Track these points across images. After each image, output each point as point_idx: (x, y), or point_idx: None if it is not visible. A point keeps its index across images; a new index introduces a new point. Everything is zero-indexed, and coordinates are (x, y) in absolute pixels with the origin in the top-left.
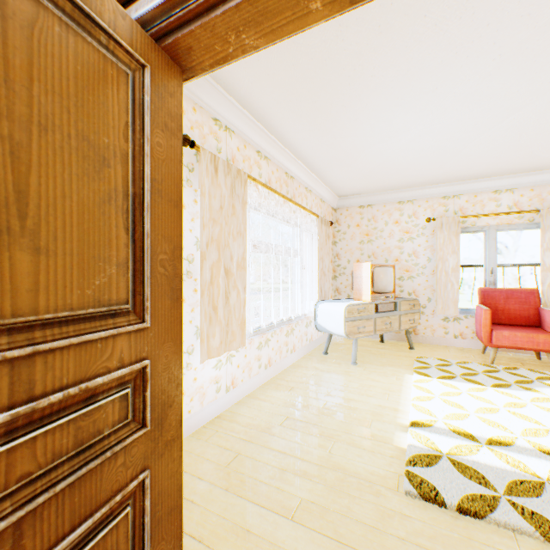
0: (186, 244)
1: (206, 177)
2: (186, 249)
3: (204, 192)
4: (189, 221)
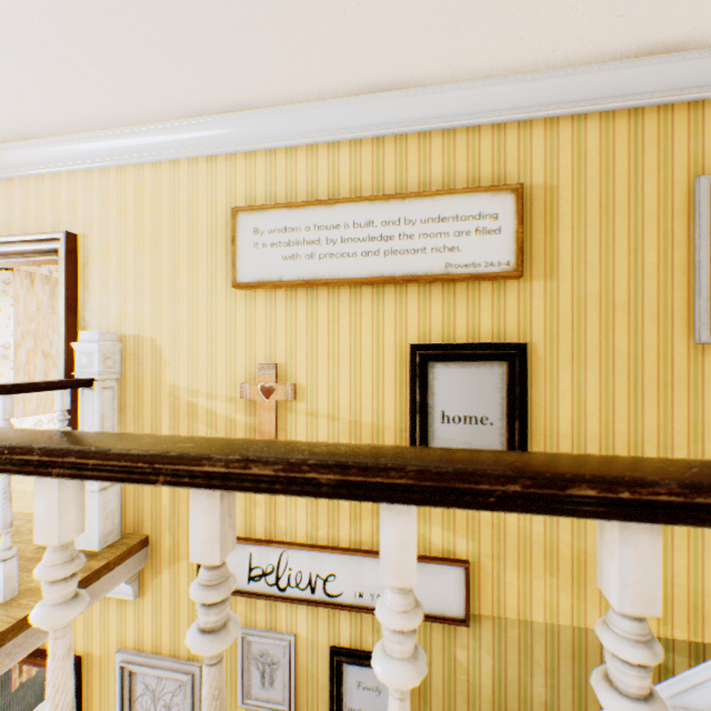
0: (4, 336)
1: (22, 289)
2: (4, 340)
3: (20, 300)
4: (7, 320)
